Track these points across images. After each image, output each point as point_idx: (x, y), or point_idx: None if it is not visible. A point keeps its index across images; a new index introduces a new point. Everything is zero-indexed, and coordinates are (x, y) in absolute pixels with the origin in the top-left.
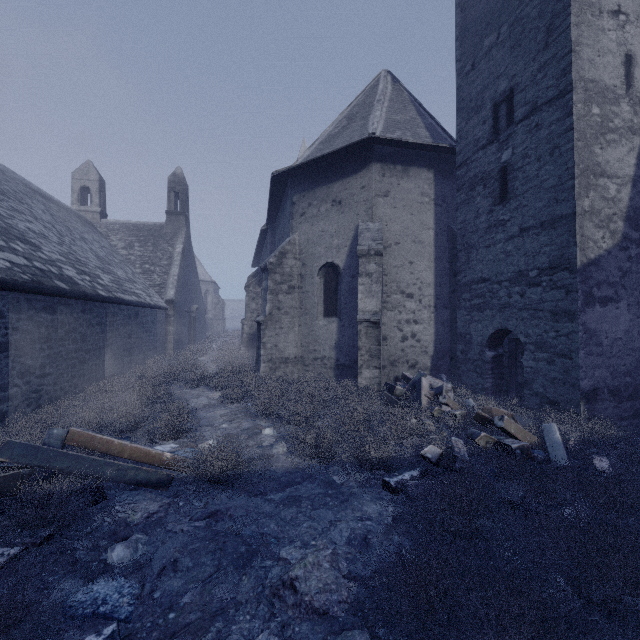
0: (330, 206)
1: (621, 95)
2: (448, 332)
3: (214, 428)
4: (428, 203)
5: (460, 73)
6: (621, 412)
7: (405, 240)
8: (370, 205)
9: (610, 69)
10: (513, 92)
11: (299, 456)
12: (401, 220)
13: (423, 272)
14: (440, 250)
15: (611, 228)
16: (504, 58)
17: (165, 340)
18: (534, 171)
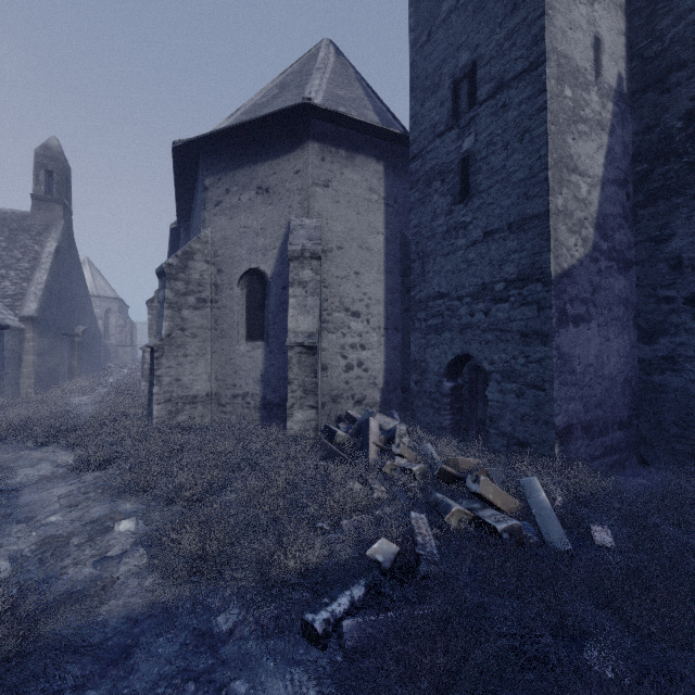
0: (254, 194)
1: (591, 82)
2: (400, 359)
3: (31, 525)
4: (377, 202)
5: (414, 45)
6: (593, 451)
7: (350, 244)
8: (306, 195)
9: (581, 48)
10: (476, 66)
11: (163, 578)
12: (345, 219)
13: (372, 286)
14: (391, 260)
15: (583, 235)
16: (465, 25)
17: (19, 374)
18: (501, 161)
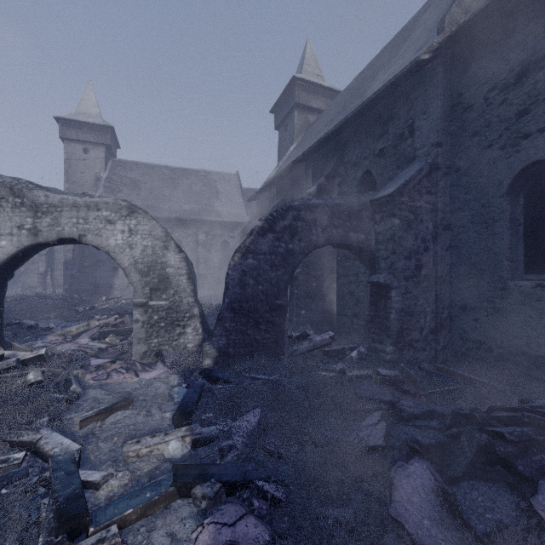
0: None
1: None
2: None
3: None
4: None
5: None
6: None
7: None
8: None
9: None
10: None
11: None
12: None
13: None
14: None
15: None
16: None
17: None
18: None
